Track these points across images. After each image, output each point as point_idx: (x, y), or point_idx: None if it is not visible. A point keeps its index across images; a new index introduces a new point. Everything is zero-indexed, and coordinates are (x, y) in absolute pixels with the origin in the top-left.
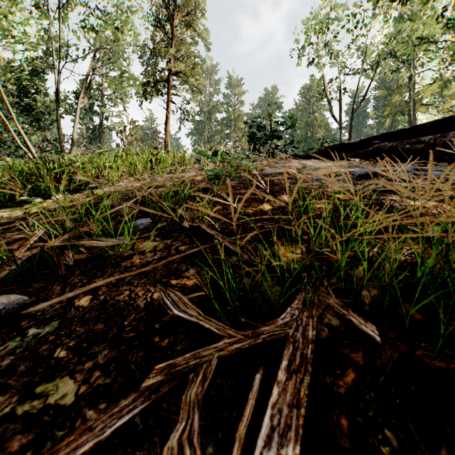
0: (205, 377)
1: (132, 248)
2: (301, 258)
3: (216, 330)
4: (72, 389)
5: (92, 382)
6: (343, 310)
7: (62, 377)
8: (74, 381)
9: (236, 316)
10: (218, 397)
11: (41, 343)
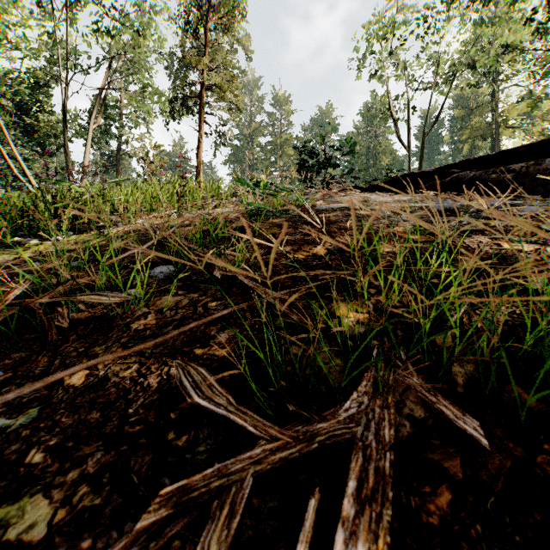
0: (234, 510)
1: (147, 305)
2: (368, 319)
3: (252, 429)
4: (45, 514)
5: (75, 503)
6: (429, 395)
7: (32, 496)
8: (49, 501)
9: (281, 402)
10: (255, 527)
11: (10, 441)
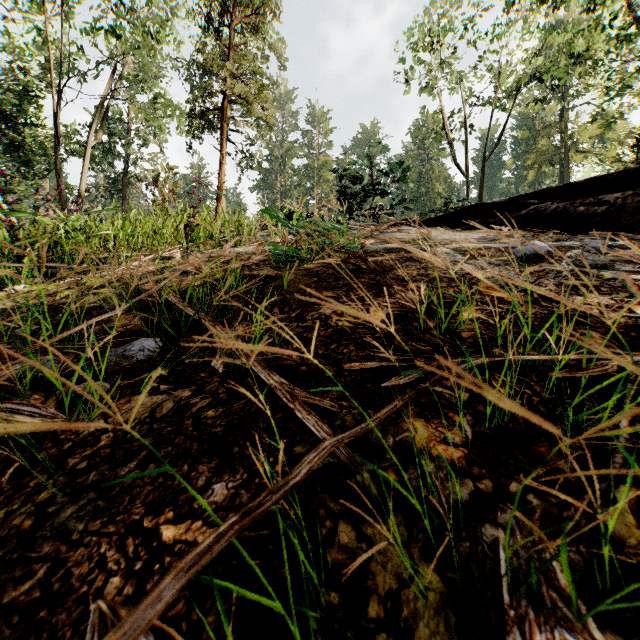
0: None
1: (105, 413)
2: (468, 459)
3: None
4: None
5: None
6: None
7: None
8: None
9: None
10: None
11: None
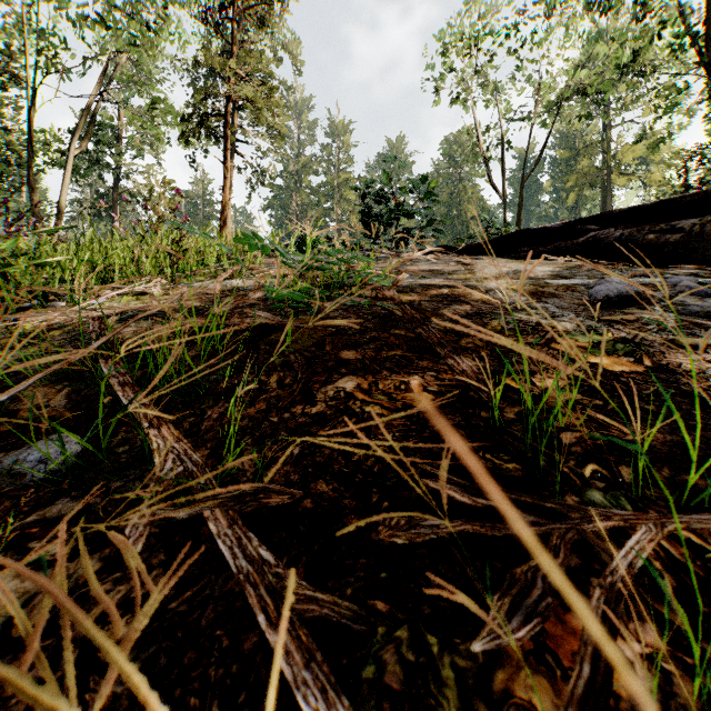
0: None
1: None
2: None
3: None
4: None
5: None
6: None
7: None
8: None
9: None
10: None
11: None
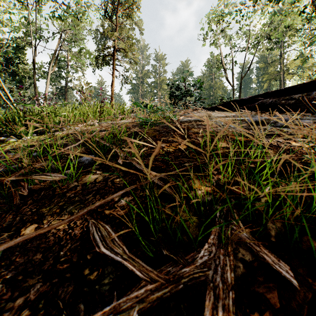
0: None
1: (77, 180)
2: (213, 190)
3: (138, 273)
4: None
5: None
6: (255, 246)
7: None
8: None
9: (159, 247)
10: None
11: None
